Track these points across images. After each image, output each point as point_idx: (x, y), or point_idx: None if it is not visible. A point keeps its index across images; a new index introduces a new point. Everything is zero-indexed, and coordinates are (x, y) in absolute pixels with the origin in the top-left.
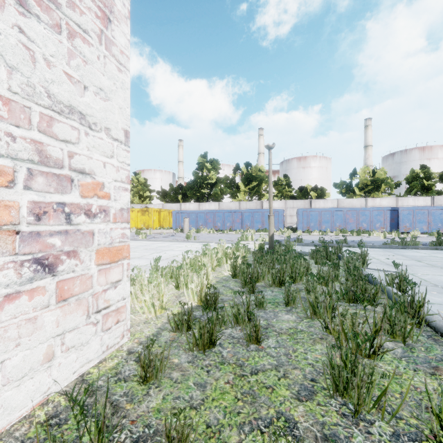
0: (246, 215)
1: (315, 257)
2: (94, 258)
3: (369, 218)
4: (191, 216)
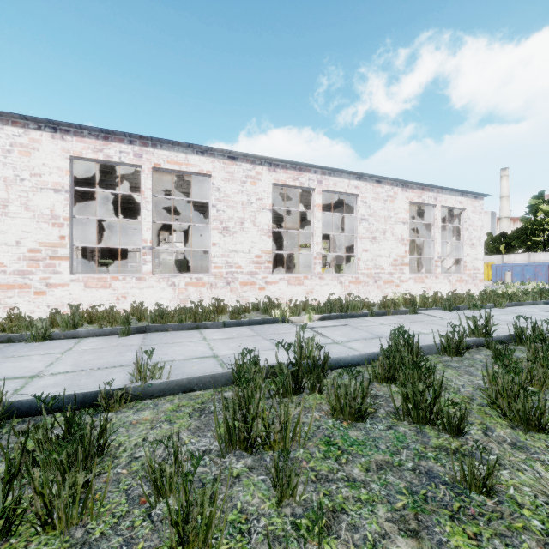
0: None
1: None
2: (478, 281)
3: None
4: (515, 269)
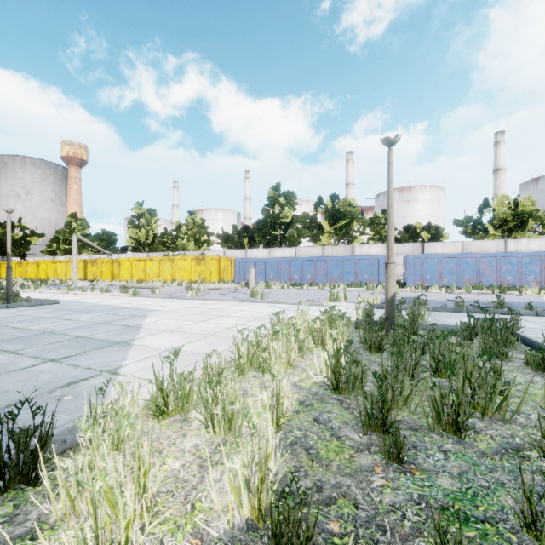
0: (332, 264)
1: (484, 341)
2: None
3: (516, 268)
4: (259, 265)
